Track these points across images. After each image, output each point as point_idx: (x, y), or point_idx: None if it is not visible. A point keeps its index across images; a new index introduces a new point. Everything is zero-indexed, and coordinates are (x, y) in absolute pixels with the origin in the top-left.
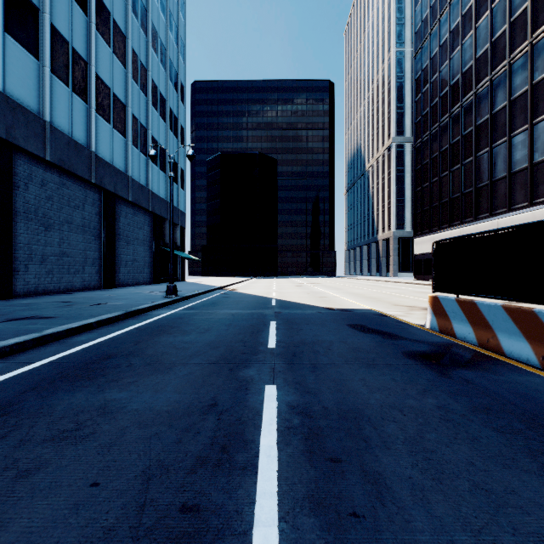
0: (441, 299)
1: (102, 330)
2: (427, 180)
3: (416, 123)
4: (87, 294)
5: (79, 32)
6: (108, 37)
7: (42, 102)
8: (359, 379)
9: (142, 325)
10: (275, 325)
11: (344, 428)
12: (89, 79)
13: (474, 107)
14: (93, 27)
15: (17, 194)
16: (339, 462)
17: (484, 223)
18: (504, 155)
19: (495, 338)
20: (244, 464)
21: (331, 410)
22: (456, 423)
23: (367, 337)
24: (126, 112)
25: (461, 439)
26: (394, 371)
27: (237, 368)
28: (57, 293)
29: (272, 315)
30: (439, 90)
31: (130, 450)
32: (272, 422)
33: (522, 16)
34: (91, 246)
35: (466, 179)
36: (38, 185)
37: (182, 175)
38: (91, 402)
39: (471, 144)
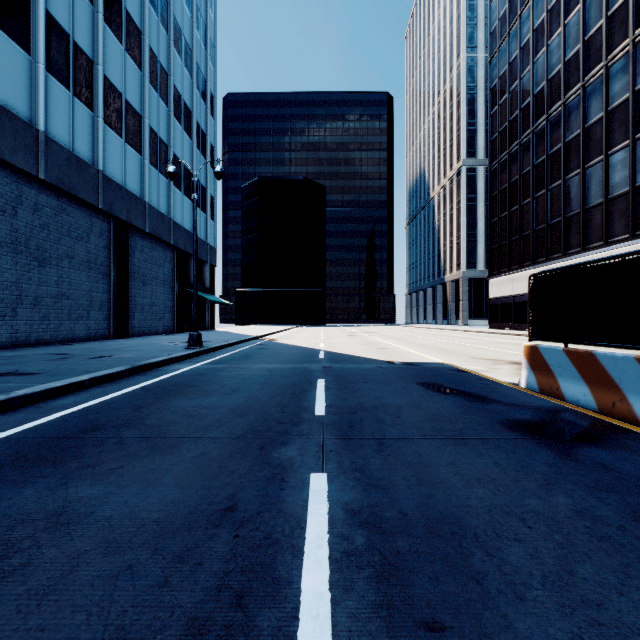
0: (542, 349)
1: (96, 390)
2: (504, 209)
3: (492, 141)
4: (92, 345)
5: (82, 23)
6: (119, 32)
7: (34, 107)
8: (448, 463)
9: (150, 383)
10: (324, 383)
11: (439, 555)
12: (95, 81)
13: (563, 120)
14: (100, 18)
15: (2, 220)
16: (441, 632)
17: (575, 260)
18: (600, 178)
19: (624, 402)
20: (271, 637)
21: (414, 518)
22: (618, 544)
23: (447, 400)
24: (142, 124)
25: (637, 576)
26: (495, 451)
27: (271, 446)
28: (54, 344)
29: (320, 371)
30: (520, 101)
31: (76, 602)
32: (321, 541)
33: (622, 9)
34: (98, 286)
35: (552, 207)
36: (30, 210)
37: (211, 203)
38: (42, 504)
39: (559, 164)
